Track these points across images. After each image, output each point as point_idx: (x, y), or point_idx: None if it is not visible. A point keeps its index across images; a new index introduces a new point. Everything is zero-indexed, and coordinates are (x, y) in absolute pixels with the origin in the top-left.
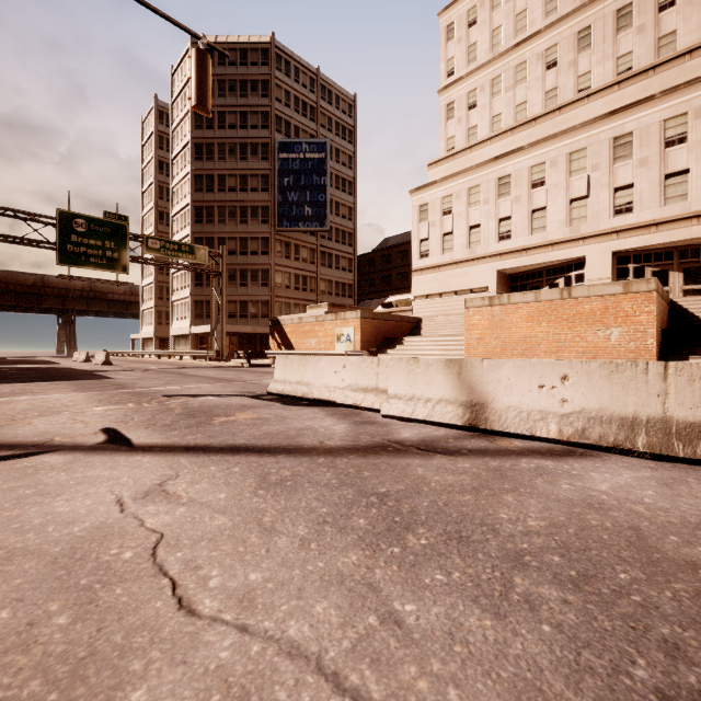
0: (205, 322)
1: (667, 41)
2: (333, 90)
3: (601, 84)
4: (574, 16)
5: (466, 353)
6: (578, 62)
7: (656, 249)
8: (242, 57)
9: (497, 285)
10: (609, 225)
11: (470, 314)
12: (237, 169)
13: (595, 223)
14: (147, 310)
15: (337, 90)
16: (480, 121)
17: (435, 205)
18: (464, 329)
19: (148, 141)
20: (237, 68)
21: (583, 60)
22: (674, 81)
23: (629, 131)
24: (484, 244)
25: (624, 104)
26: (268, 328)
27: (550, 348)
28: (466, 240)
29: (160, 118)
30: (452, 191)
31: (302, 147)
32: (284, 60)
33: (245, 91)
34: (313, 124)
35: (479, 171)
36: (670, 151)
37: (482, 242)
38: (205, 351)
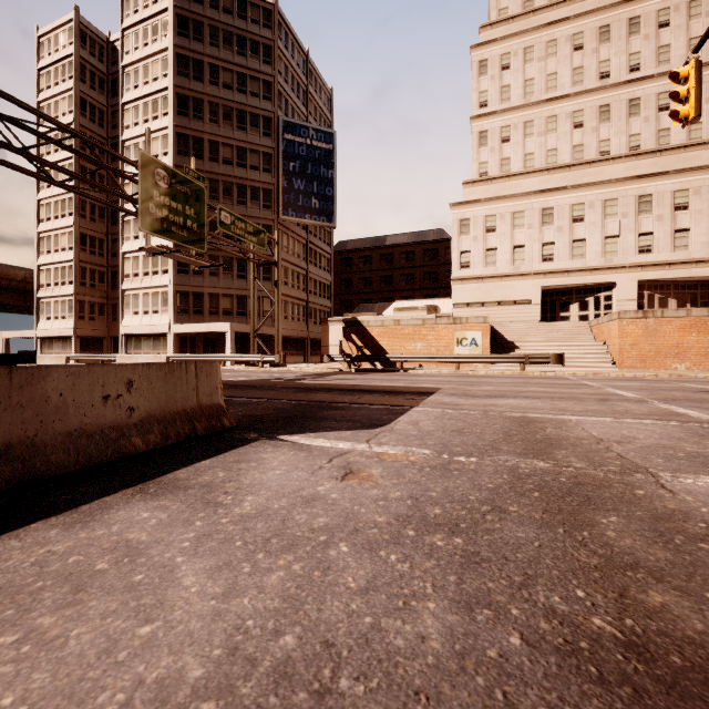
0: (192, 319)
1: (664, 134)
2: (317, 78)
3: (623, 153)
4: (597, 93)
5: (619, 356)
6: (600, 130)
7: (661, 281)
8: (240, 8)
9: (540, 299)
10: (635, 260)
11: (623, 324)
12: (233, 138)
13: (624, 258)
14: (51, 298)
15: (320, 79)
16: (513, 154)
17: (477, 221)
18: (618, 336)
19: (54, 65)
20: (233, 18)
21: (603, 129)
22: (673, 164)
23: (649, 193)
24: (529, 263)
25: (640, 172)
26: (273, 328)
27: (700, 352)
28: (510, 257)
29: (81, 40)
30: (496, 212)
31: (309, 132)
32: (283, 29)
33: (244, 49)
34: (304, 109)
35: (524, 199)
36: (679, 214)
37: (526, 261)
38: (254, 354)
